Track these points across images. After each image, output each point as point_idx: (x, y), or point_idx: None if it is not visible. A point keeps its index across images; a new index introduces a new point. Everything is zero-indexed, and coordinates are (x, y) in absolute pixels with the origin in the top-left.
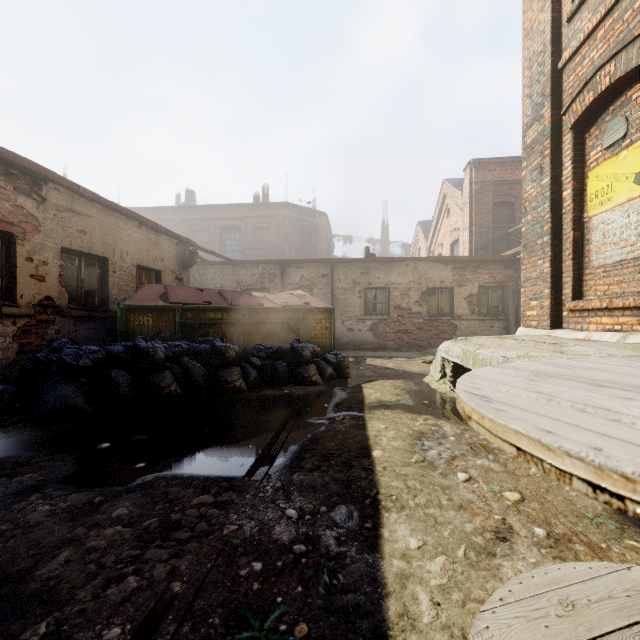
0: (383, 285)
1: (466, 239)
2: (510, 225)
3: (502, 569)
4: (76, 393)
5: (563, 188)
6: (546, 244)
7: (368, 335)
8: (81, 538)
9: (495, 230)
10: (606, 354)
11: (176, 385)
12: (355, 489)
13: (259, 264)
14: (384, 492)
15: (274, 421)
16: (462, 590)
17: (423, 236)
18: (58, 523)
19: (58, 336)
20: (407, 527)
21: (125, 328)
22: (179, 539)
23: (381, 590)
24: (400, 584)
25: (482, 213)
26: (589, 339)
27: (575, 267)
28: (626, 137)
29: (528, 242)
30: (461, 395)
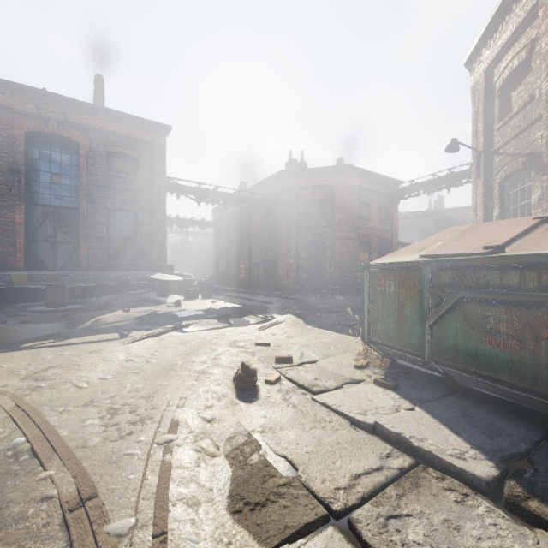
0: None
1: None
2: None
3: None
4: None
5: None
6: None
7: None
8: None
9: None
10: None
11: None
12: None
13: None
14: None
15: None
16: None
17: None
18: None
19: None
20: None
21: None
22: None
23: None
24: None
25: None
26: None
27: None
28: None
29: None
30: None
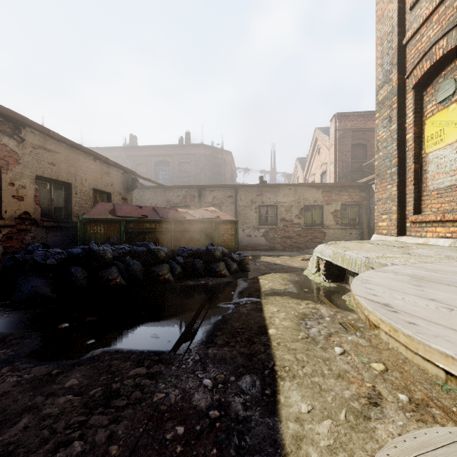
0: (272, 203)
1: (332, 170)
2: (363, 160)
3: (377, 431)
4: (44, 284)
5: (406, 132)
6: (394, 173)
7: (262, 239)
8: (39, 406)
9: (353, 164)
10: (444, 255)
11: (120, 278)
12: (256, 361)
13: (183, 188)
14: (279, 364)
15: (194, 305)
16: (346, 450)
17: (301, 168)
18: (22, 392)
19: (33, 241)
20: (298, 393)
21: (83, 235)
22: (118, 406)
23: (281, 451)
24: (296, 445)
25: (343, 152)
26: (427, 243)
27: (416, 190)
28: (455, 94)
29: (380, 172)
30: (363, 303)
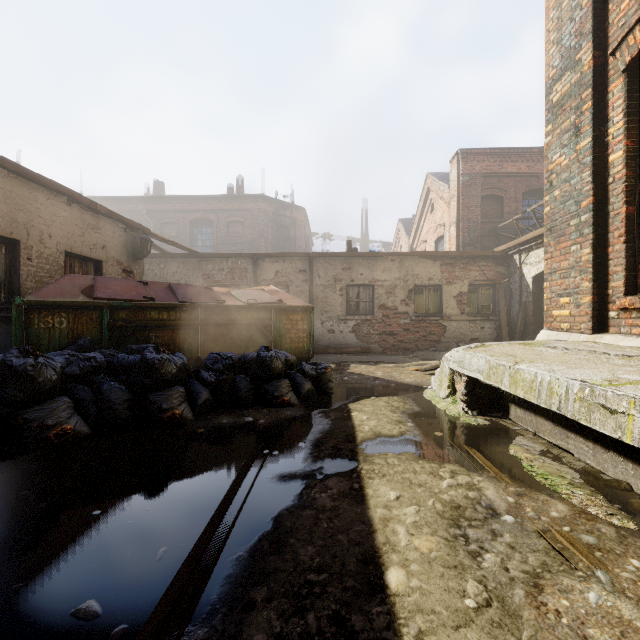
0: (367, 282)
1: (453, 234)
2: (499, 220)
3: None
4: None
5: (609, 151)
6: (585, 224)
7: (350, 337)
8: None
9: (483, 225)
10: None
11: (77, 419)
12: None
13: (228, 257)
14: None
15: (219, 482)
16: None
17: (405, 233)
18: None
19: None
20: None
21: (24, 333)
22: None
23: None
24: None
25: (470, 207)
26: None
27: (629, 252)
28: None
29: (555, 224)
30: None
